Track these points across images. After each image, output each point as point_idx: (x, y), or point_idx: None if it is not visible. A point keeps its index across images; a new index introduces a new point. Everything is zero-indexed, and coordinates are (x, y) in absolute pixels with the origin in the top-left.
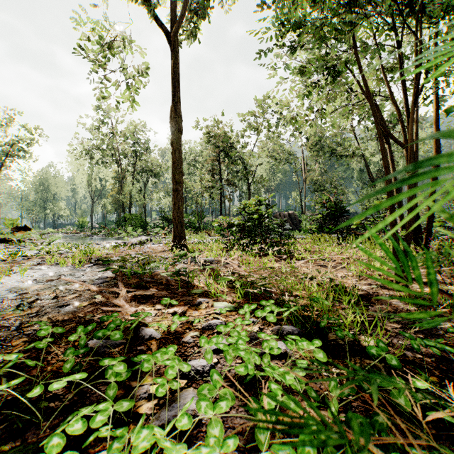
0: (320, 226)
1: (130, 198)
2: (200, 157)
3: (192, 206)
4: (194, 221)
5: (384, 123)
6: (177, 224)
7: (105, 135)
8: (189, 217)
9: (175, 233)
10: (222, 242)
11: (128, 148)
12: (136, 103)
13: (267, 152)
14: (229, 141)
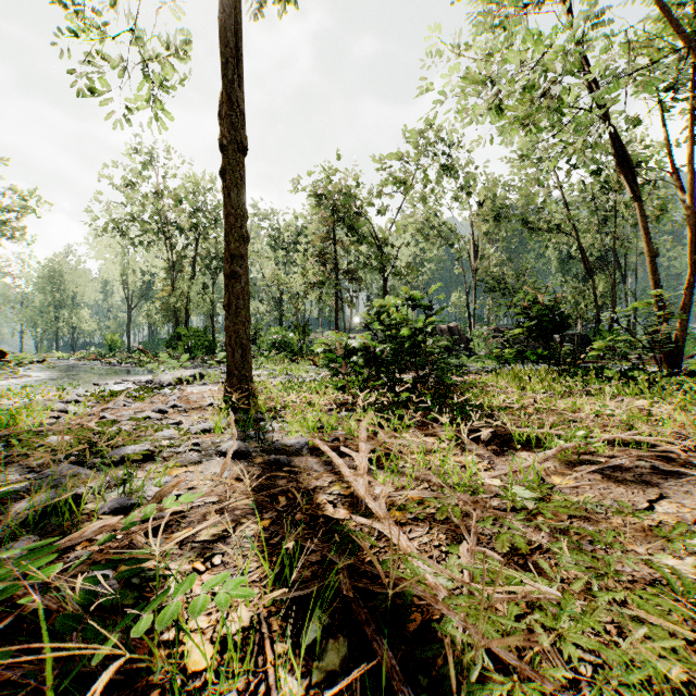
0: (522, 351)
1: (188, 302)
2: (303, 236)
3: (289, 315)
4: (292, 340)
5: (631, 163)
6: (234, 349)
7: (144, 196)
8: (284, 333)
9: (230, 367)
10: (334, 383)
11: (184, 220)
12: (172, 117)
13: (413, 226)
14: (350, 205)
